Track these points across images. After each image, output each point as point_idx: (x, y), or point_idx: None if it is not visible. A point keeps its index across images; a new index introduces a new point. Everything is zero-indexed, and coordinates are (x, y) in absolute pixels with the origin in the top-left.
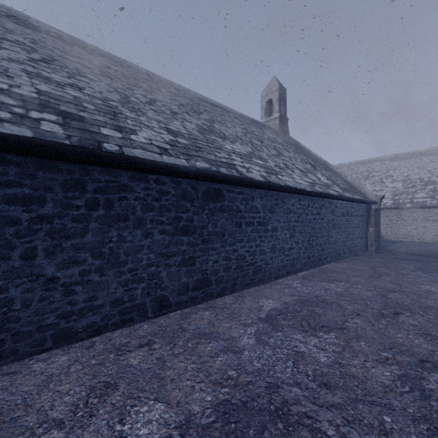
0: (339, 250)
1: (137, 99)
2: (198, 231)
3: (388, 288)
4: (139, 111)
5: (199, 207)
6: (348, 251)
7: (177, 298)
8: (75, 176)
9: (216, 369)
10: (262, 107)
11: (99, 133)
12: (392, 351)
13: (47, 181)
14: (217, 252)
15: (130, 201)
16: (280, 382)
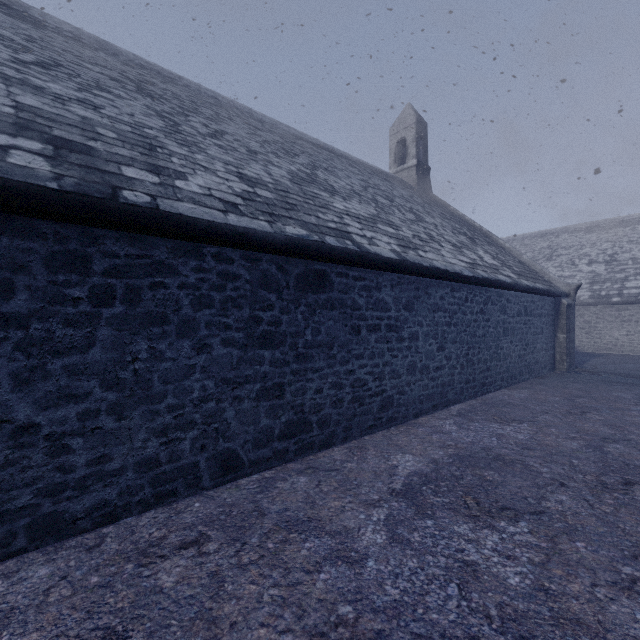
0: (512, 370)
1: (192, 129)
2: (289, 341)
3: (602, 434)
4: (195, 145)
5: (290, 301)
6: (527, 371)
7: (253, 453)
8: (71, 247)
9: (316, 601)
10: (390, 151)
11: (118, 175)
12: (639, 563)
13: (17, 253)
14: (320, 376)
15: (171, 290)
16: (438, 635)
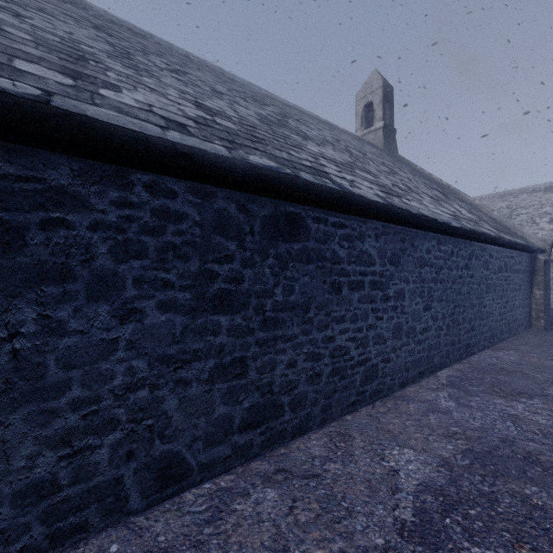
0: (494, 328)
1: (149, 61)
2: (254, 303)
3: None
4: (146, 71)
5: (255, 251)
6: (507, 329)
7: (205, 453)
8: None
9: None
10: (357, 115)
11: (2, 64)
12: None
13: None
14: (293, 345)
15: (77, 232)
16: None
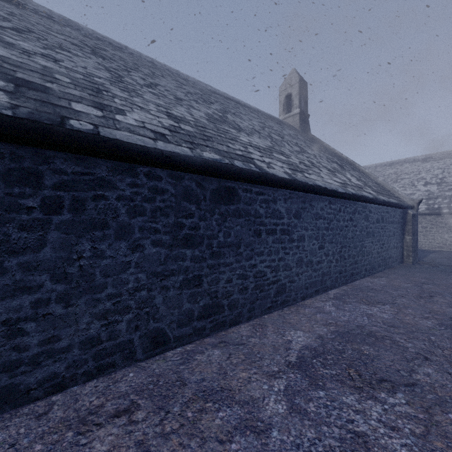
0: (373, 263)
1: (133, 80)
2: (206, 242)
3: (449, 314)
4: (134, 92)
5: (207, 211)
6: (383, 263)
7: (177, 330)
8: (25, 165)
9: None
10: (280, 103)
11: (68, 108)
12: None
13: None
14: (230, 269)
15: (110, 201)
16: None
